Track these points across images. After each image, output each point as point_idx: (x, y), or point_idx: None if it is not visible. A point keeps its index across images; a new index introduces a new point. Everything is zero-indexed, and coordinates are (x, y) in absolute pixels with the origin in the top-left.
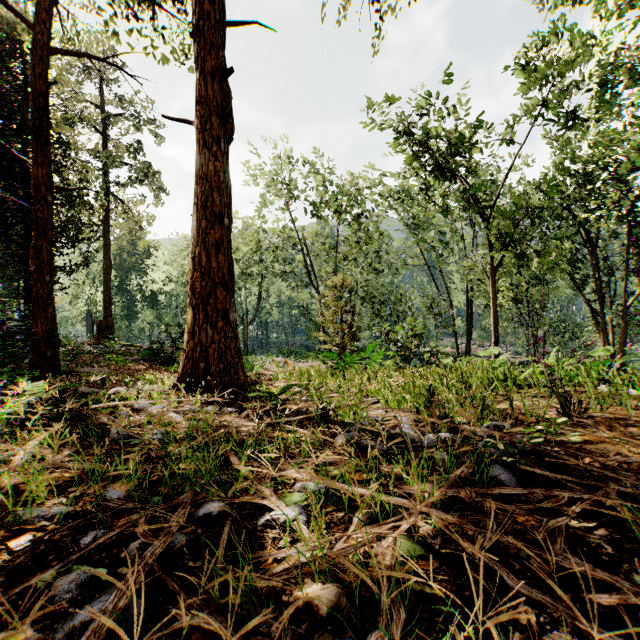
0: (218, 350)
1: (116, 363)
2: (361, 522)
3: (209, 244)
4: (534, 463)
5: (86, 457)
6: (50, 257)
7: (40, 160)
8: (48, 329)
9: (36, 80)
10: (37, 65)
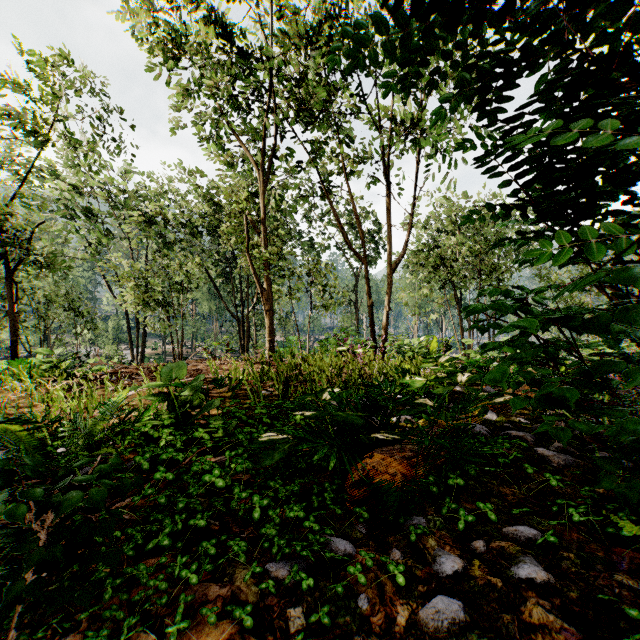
0: None
1: None
2: None
3: None
4: None
5: None
6: None
7: None
8: None
9: None
10: None
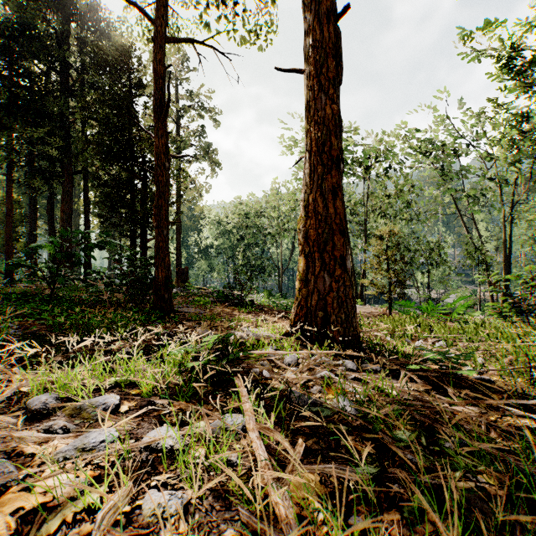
0: (337, 299)
1: (202, 304)
2: None
3: (325, 190)
4: None
5: (298, 437)
6: (166, 214)
7: (159, 133)
8: (165, 275)
9: (156, 66)
10: (157, 53)
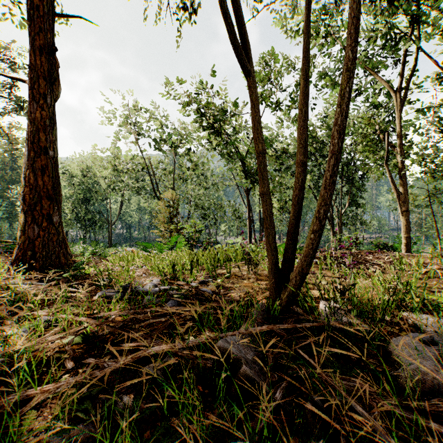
0: (42, 242)
1: None
2: (56, 332)
3: (36, 168)
4: (200, 298)
5: None
6: None
7: None
8: None
9: None
10: None
